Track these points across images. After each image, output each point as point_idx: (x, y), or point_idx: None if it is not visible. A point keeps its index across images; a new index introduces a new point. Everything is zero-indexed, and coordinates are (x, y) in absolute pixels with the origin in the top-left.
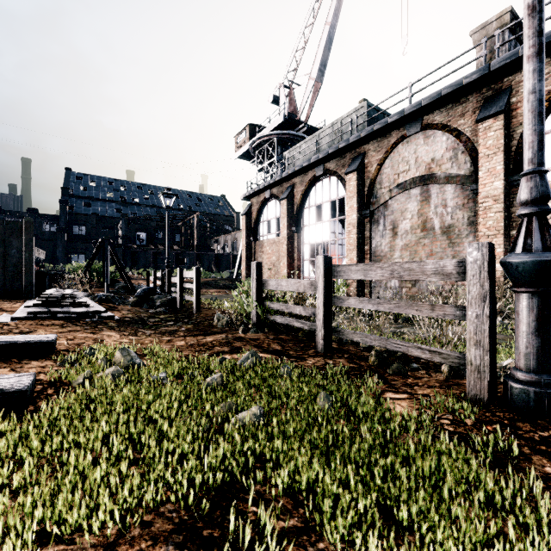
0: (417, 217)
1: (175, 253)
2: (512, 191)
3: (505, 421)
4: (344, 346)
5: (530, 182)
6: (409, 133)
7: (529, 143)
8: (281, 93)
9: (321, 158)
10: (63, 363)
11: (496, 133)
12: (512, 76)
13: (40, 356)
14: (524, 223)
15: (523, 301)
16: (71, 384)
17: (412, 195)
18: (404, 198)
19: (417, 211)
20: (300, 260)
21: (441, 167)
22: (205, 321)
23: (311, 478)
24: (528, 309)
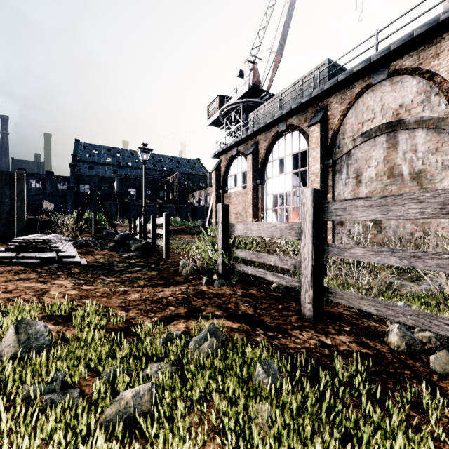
0: (382, 164)
1: (158, 206)
2: None
3: None
4: (332, 306)
5: None
6: (374, 82)
7: None
8: (246, 67)
9: (284, 114)
10: None
11: None
12: None
13: None
14: None
15: None
16: None
17: (378, 143)
18: (368, 146)
19: (383, 158)
20: (263, 209)
21: (410, 112)
22: (171, 267)
23: None
24: None
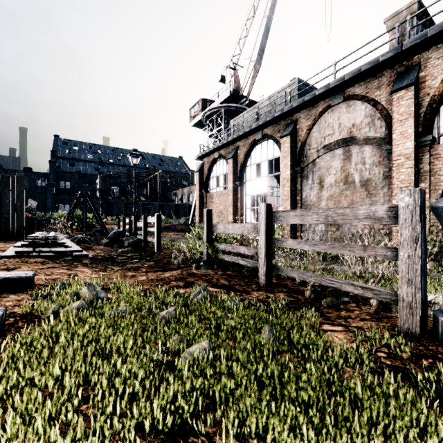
0: (340, 172)
1: (142, 203)
2: (421, 150)
3: (439, 355)
4: (282, 281)
5: None
6: (333, 103)
7: None
8: (228, 73)
9: (260, 125)
10: (37, 297)
11: (407, 101)
12: (421, 54)
13: (19, 290)
14: None
15: None
16: (40, 317)
17: (336, 155)
18: (329, 157)
19: (340, 167)
20: (243, 208)
21: (360, 131)
22: (164, 259)
23: (260, 421)
24: None
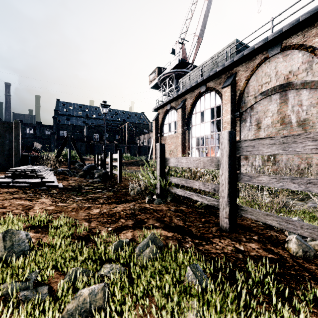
0: (276, 115)
1: (115, 145)
2: None
3: None
4: (242, 220)
5: None
6: (270, 55)
7: None
8: (177, 47)
9: (204, 79)
10: None
11: None
12: None
13: None
14: None
15: None
16: None
17: (273, 99)
18: (266, 102)
19: (277, 110)
20: (189, 148)
21: (297, 76)
22: (123, 189)
23: None
24: None
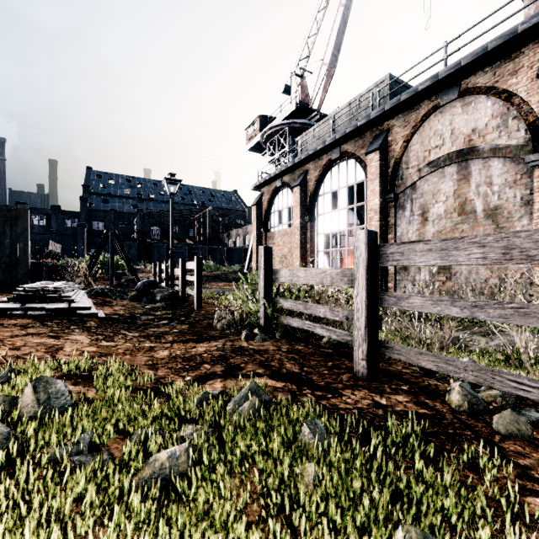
0: (453, 199)
1: (187, 247)
2: None
3: None
4: (390, 364)
5: None
6: (443, 102)
7: None
8: (293, 82)
9: (337, 139)
10: None
11: None
12: None
13: None
14: None
15: None
16: None
17: (447, 174)
18: (436, 178)
19: (454, 192)
20: (313, 251)
21: (485, 138)
22: (204, 320)
23: None
24: None
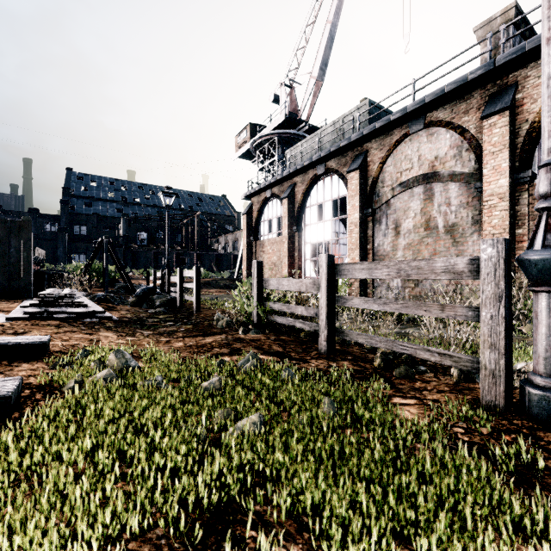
0: (420, 216)
1: (175, 253)
2: (518, 189)
3: (524, 430)
4: (348, 347)
5: (550, 174)
6: (412, 131)
7: (549, 131)
8: (282, 92)
9: (322, 157)
10: (55, 366)
11: (501, 129)
12: (518, 71)
13: (32, 358)
14: (544, 217)
15: (542, 301)
16: (61, 388)
17: (415, 194)
18: (406, 197)
19: (421, 210)
20: (301, 260)
21: (444, 165)
22: (205, 321)
23: (316, 498)
24: (548, 310)
